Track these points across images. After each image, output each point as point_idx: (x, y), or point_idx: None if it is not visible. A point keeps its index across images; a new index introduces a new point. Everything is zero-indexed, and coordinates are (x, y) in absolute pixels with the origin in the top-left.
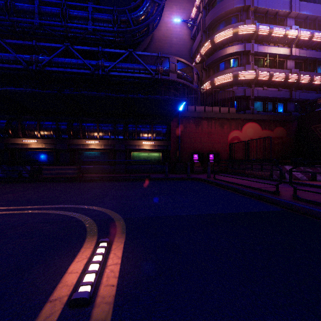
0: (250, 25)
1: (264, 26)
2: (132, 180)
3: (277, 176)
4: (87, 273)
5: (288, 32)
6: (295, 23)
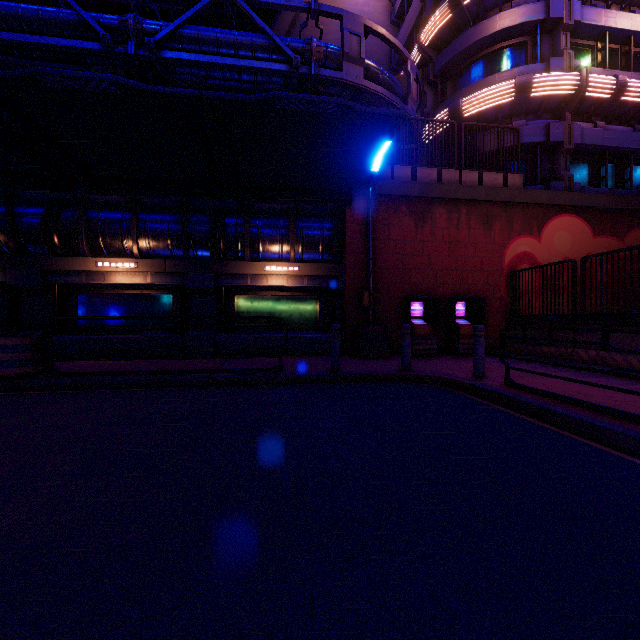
0: None
1: None
2: (221, 384)
3: None
4: None
5: None
6: None
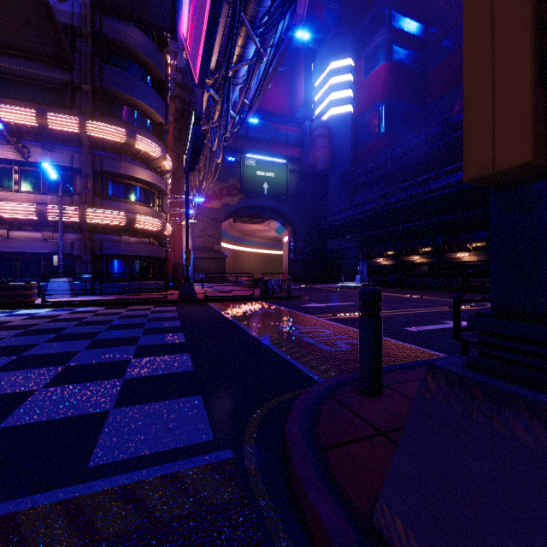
0: None
1: None
2: None
3: None
4: None
5: None
6: None
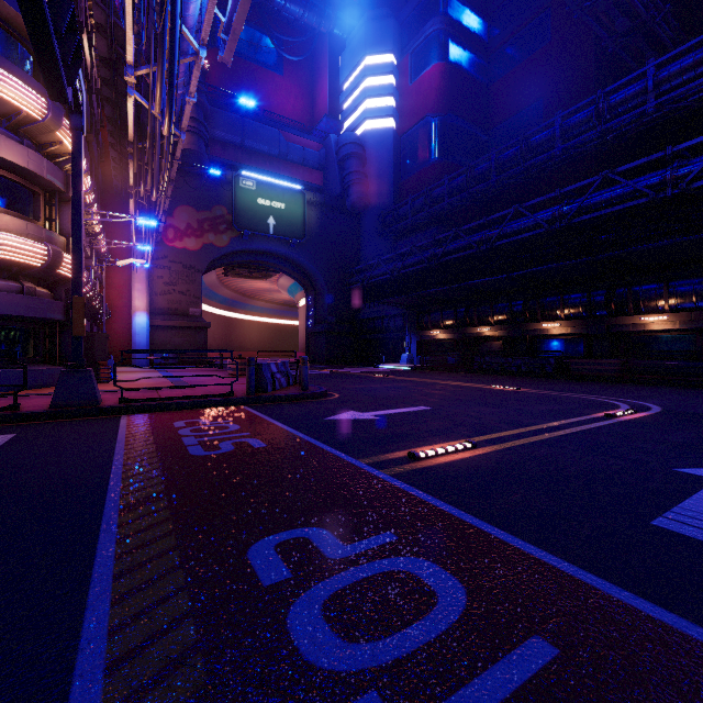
0: None
1: None
2: None
3: None
4: (614, 412)
5: None
6: None
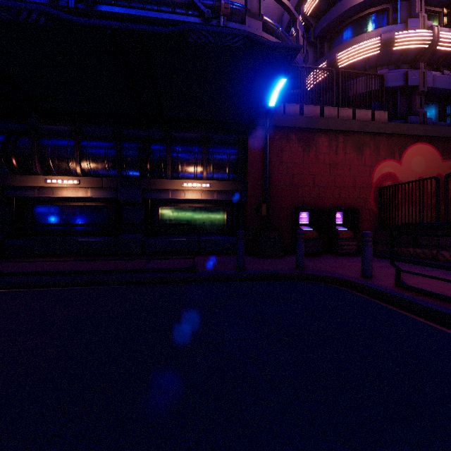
0: None
1: None
2: (142, 283)
3: None
4: None
5: None
6: None
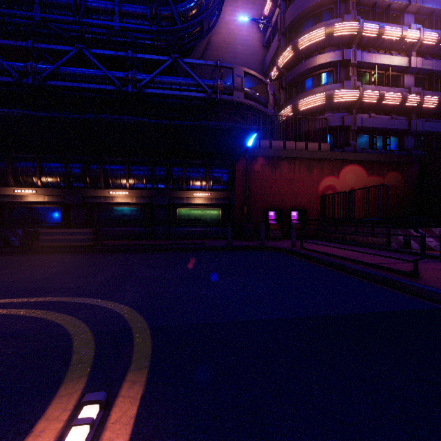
0: (351, 23)
1: (371, 24)
2: (177, 250)
3: (398, 245)
4: None
5: (406, 33)
6: (415, 22)
